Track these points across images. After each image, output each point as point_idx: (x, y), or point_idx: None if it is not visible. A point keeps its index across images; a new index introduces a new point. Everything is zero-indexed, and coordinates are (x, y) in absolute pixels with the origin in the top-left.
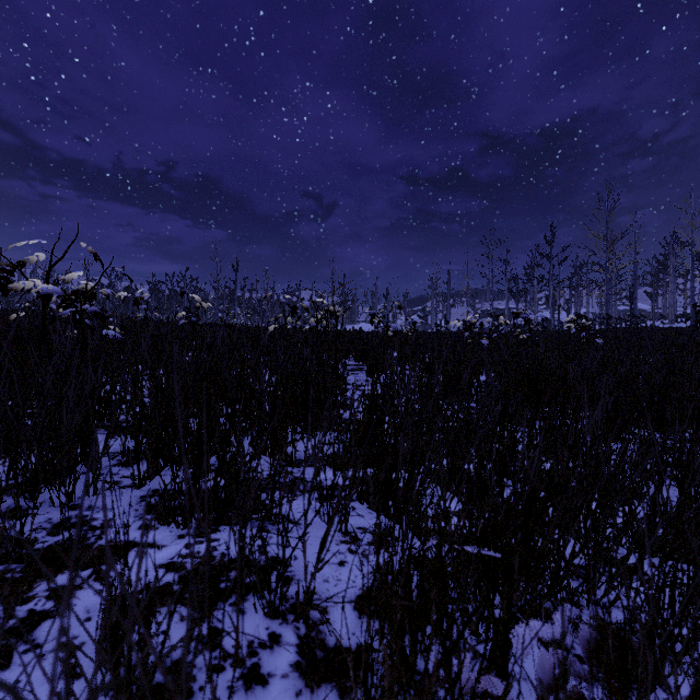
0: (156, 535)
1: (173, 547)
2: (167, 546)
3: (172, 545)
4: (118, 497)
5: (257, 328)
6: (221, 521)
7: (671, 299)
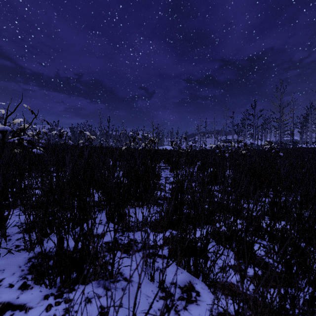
0: (29, 295)
1: (37, 309)
2: (33, 308)
3: (37, 307)
4: (14, 258)
5: (117, 148)
6: (77, 281)
7: (310, 134)
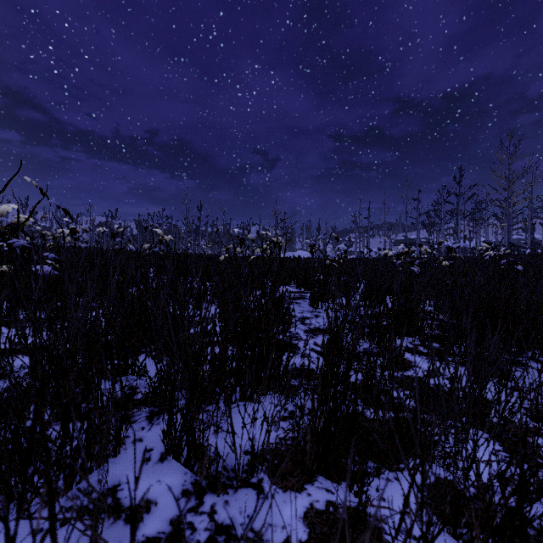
0: None
1: None
2: None
3: None
4: None
5: (211, 257)
6: None
7: None
